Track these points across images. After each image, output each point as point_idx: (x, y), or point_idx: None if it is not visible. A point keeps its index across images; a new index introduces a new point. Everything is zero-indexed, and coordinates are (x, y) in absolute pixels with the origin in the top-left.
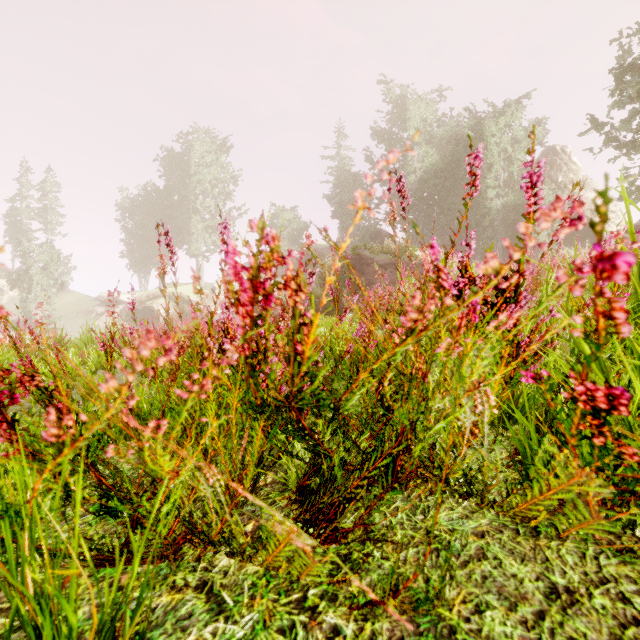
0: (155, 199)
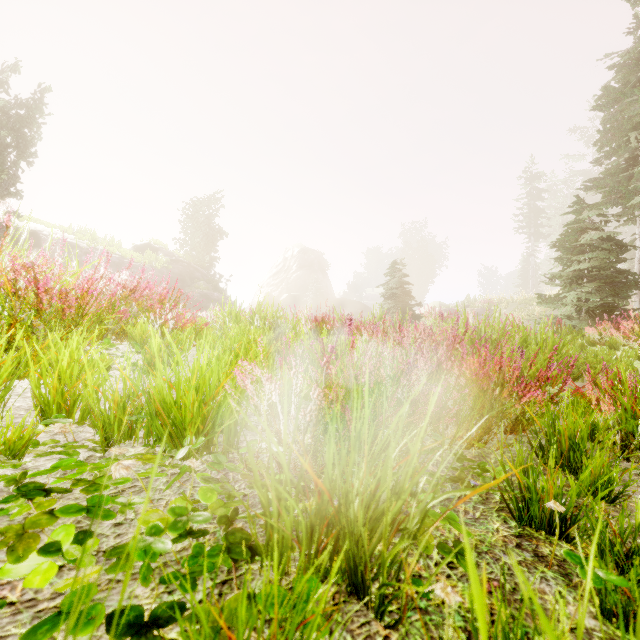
0: None
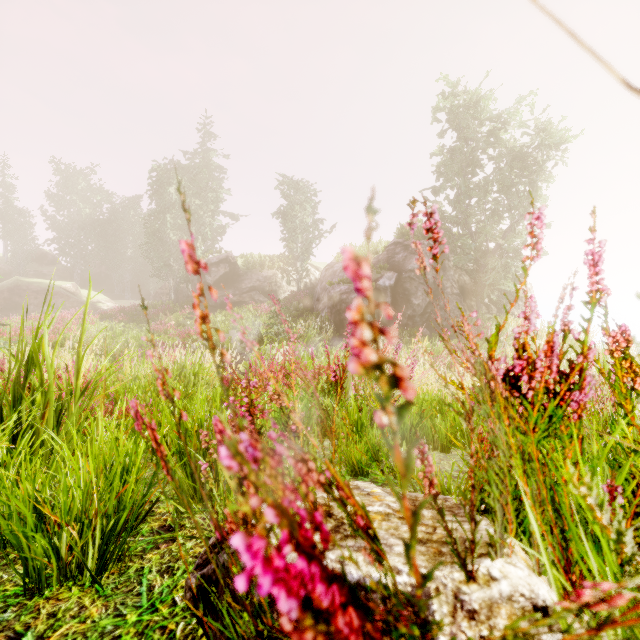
0: None
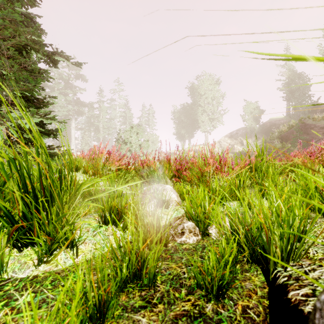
0: (187, 109)
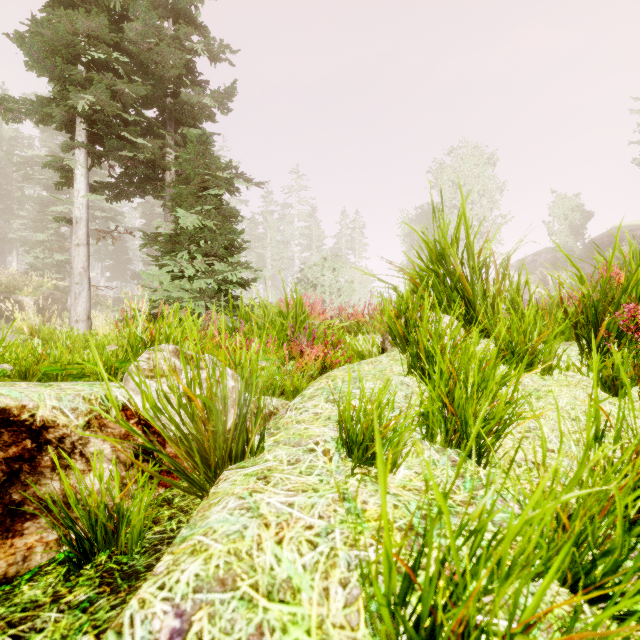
0: (429, 217)
